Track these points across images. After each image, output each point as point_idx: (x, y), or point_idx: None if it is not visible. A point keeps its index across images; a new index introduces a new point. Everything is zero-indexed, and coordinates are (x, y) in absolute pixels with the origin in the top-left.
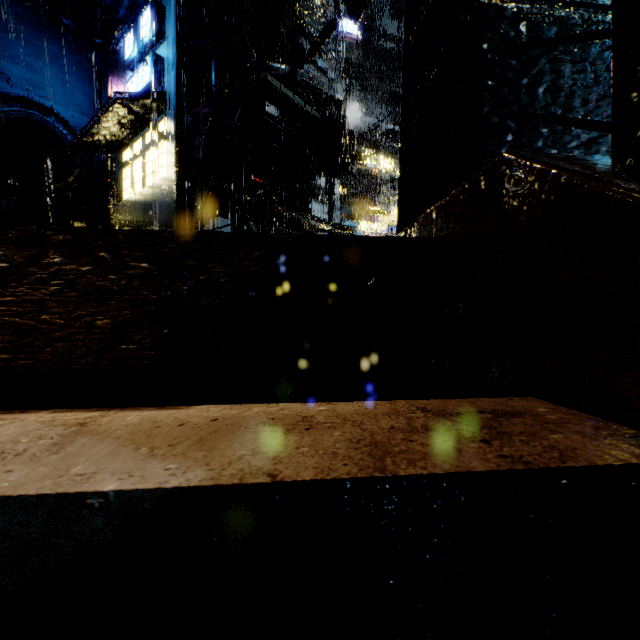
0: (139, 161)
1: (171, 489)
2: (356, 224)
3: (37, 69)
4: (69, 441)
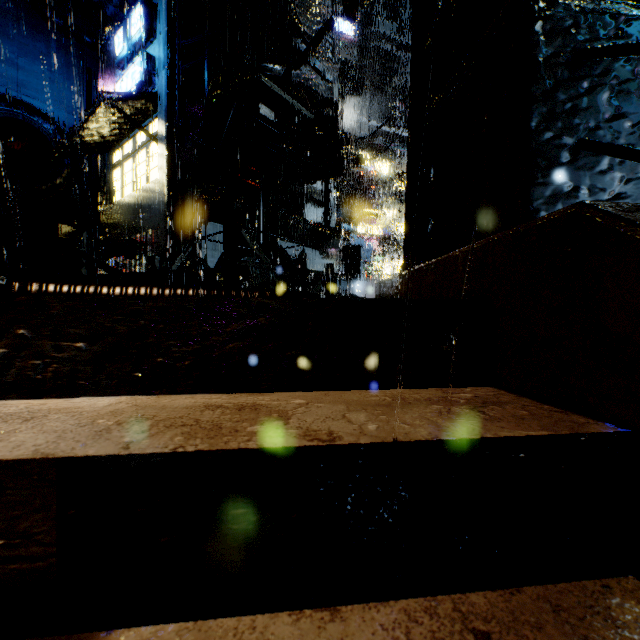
0: (129, 163)
1: None
2: (352, 227)
3: (23, 67)
4: None
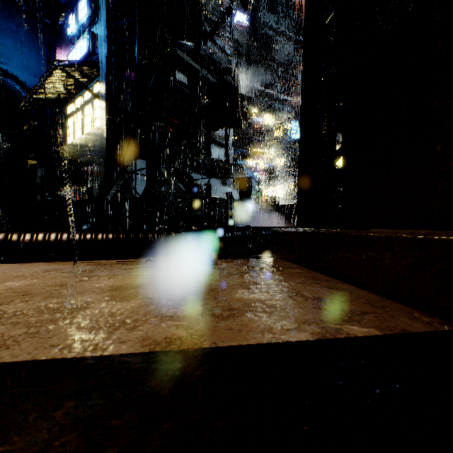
0: (79, 114)
1: None
2: (245, 162)
3: None
4: None
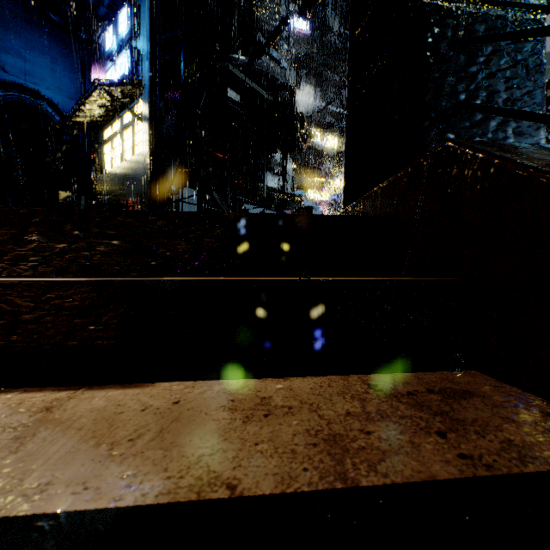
0: (118, 139)
1: (125, 508)
2: (305, 193)
3: (29, 59)
4: (31, 434)
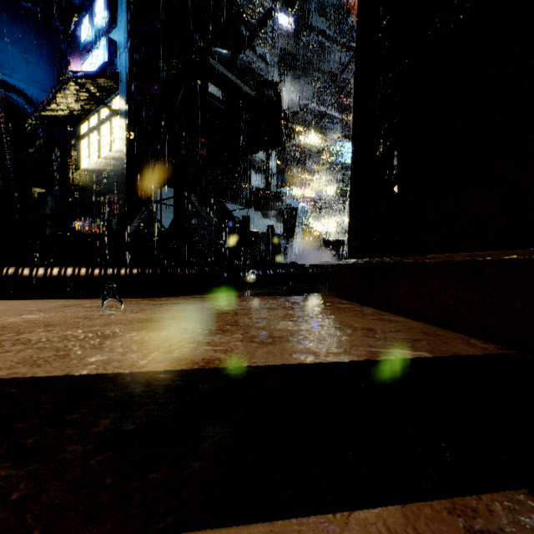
0: (95, 134)
1: None
2: (290, 191)
3: None
4: None
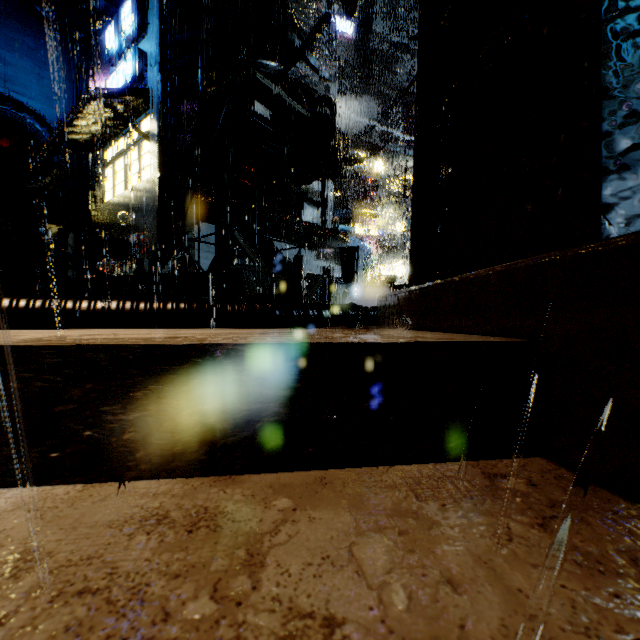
0: (121, 161)
1: None
2: (349, 228)
3: (10, 62)
4: None
